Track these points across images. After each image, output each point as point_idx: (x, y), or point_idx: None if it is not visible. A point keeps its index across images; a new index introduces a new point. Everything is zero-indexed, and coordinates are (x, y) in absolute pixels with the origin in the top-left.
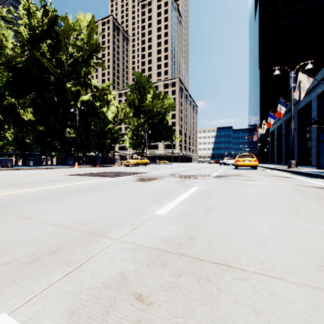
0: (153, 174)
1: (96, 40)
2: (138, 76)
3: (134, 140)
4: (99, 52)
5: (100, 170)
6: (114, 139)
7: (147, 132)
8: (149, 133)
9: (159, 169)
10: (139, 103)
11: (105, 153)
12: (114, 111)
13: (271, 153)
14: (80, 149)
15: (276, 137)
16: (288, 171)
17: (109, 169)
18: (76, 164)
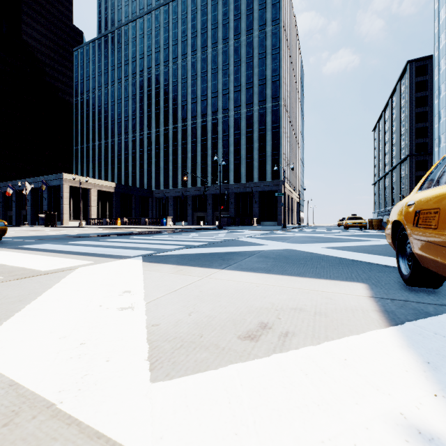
0: None
1: None
2: None
3: None
4: None
5: None
6: None
7: None
8: None
9: None
10: None
11: None
12: None
13: None
14: None
15: None
16: (27, 227)
17: None
18: None
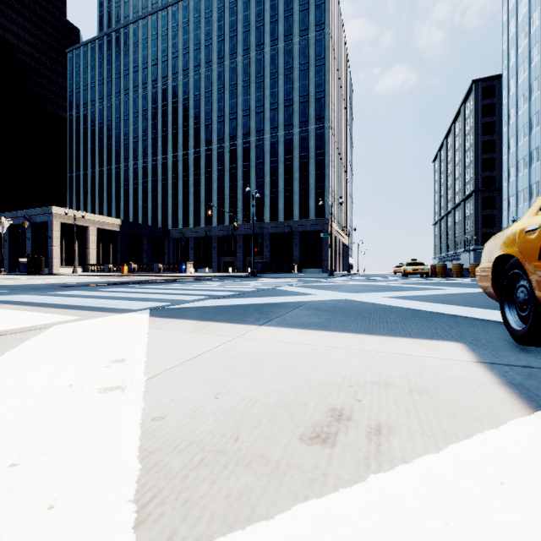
0: None
1: None
2: None
3: None
4: None
5: None
6: None
7: None
8: None
9: None
10: None
11: None
12: None
13: None
14: None
15: None
16: (3, 275)
17: None
18: None
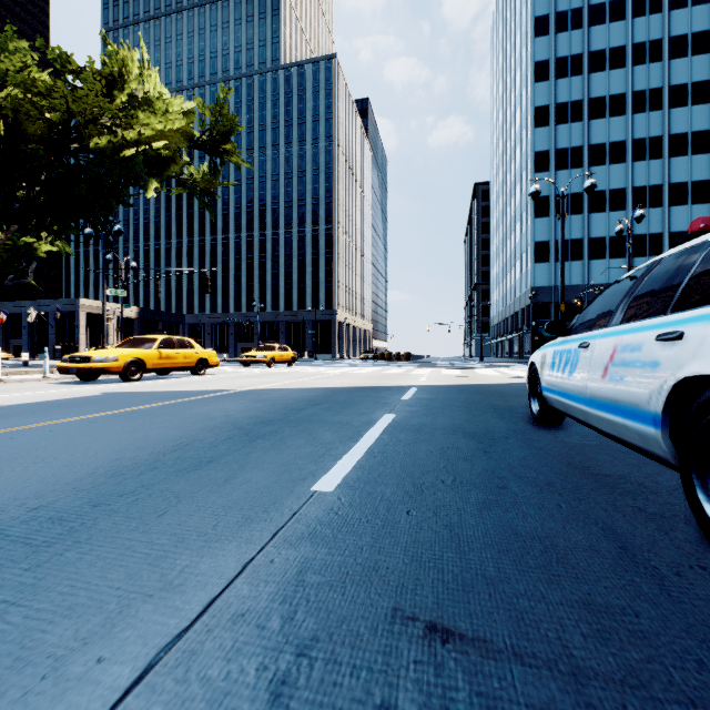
0: None
1: None
2: None
3: None
4: None
5: None
6: None
7: None
8: None
9: None
10: None
11: None
12: None
13: None
14: None
15: None
16: (39, 360)
17: None
18: None
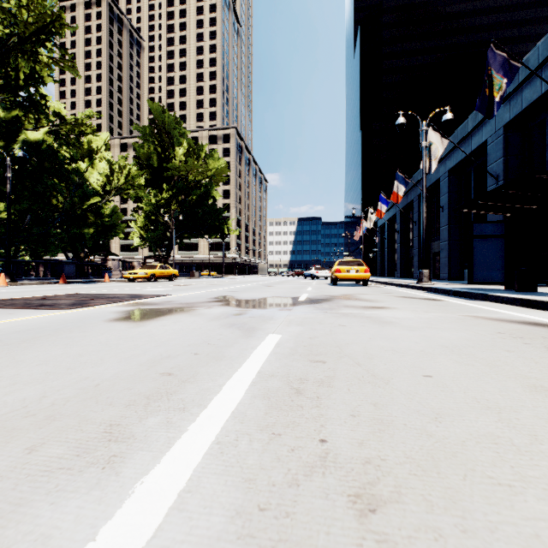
0: (175, 299)
1: (52, 6)
2: (159, 111)
3: (150, 233)
4: (61, 35)
5: (55, 292)
6: (105, 228)
7: (177, 219)
8: (180, 219)
9: (194, 287)
10: (160, 162)
11: (86, 256)
12: (106, 171)
13: (380, 260)
14: (22, 245)
15: (387, 235)
16: (420, 289)
17: (81, 289)
18: (0, 277)
